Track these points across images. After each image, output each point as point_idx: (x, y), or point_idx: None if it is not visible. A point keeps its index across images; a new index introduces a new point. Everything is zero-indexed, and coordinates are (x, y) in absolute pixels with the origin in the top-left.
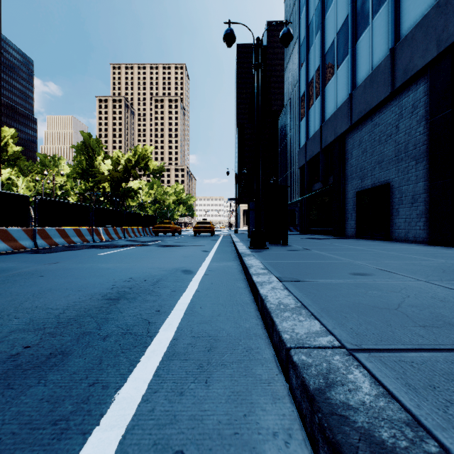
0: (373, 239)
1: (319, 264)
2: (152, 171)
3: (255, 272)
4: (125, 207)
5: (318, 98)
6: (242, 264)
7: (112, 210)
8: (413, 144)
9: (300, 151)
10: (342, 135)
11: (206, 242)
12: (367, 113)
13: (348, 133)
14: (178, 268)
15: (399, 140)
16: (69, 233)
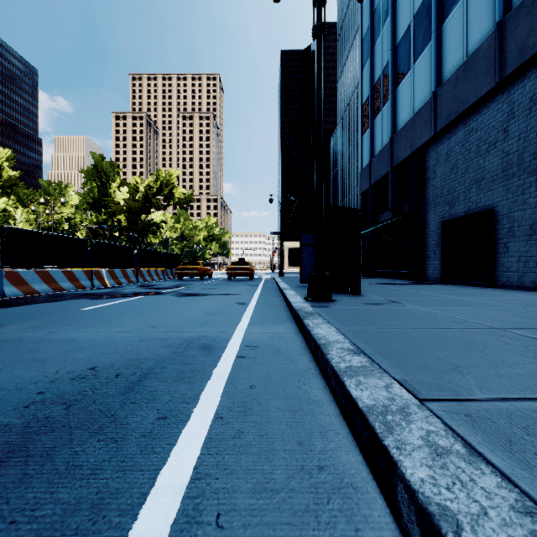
0: (468, 285)
1: (450, 338)
2: (178, 200)
3: (342, 362)
4: (145, 244)
5: (387, 103)
6: (304, 332)
7: (120, 246)
8: (531, 152)
9: (362, 172)
10: (421, 147)
11: (242, 288)
12: (459, 116)
13: (430, 144)
14: (192, 340)
15: (508, 148)
16: (57, 277)
